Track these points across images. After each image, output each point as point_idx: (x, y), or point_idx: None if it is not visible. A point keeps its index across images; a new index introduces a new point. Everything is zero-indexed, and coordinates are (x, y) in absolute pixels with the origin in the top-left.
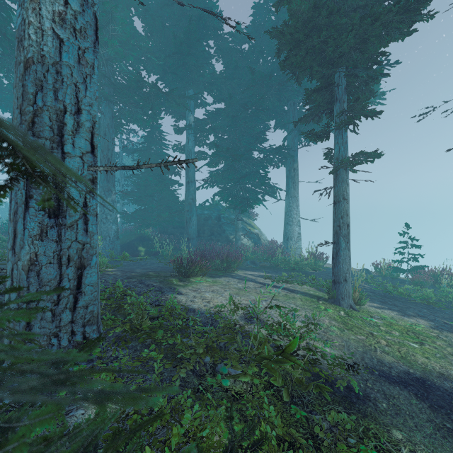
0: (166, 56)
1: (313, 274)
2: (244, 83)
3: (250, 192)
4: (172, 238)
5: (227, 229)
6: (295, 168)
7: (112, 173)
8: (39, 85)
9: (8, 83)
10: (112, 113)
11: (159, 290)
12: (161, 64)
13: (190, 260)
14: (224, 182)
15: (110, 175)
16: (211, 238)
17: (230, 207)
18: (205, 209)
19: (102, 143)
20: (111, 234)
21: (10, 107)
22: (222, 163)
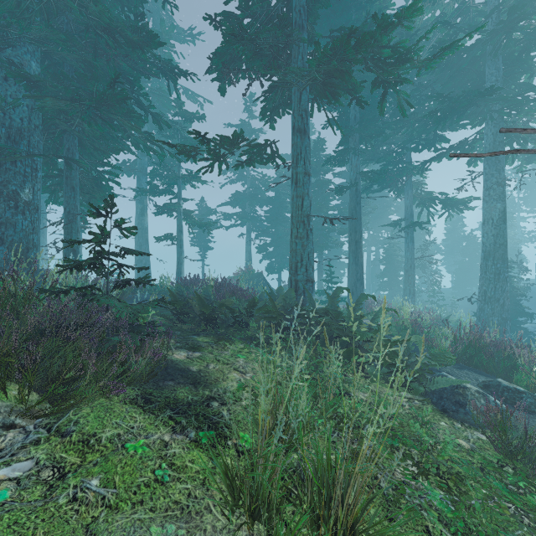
0: None
1: None
2: None
3: None
4: None
5: None
6: (44, 223)
7: None
8: None
9: None
10: None
11: None
12: None
13: None
14: None
15: None
16: None
17: None
18: None
19: None
20: None
21: None
22: None
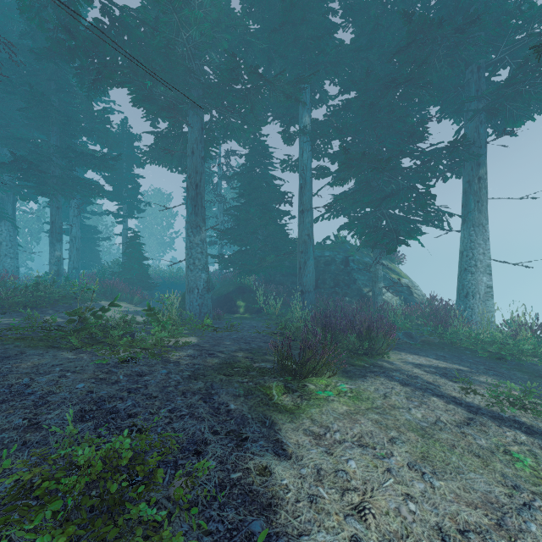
0: (271, 31)
1: (539, 369)
2: (389, 50)
3: (398, 220)
4: (280, 289)
5: (359, 278)
6: (481, 176)
7: (202, 204)
8: None
9: (98, 110)
10: (201, 124)
11: (237, 432)
12: (265, 49)
13: (306, 345)
14: (354, 210)
15: (199, 206)
16: (336, 291)
17: (366, 245)
18: (326, 249)
19: (189, 164)
20: (200, 285)
21: (102, 138)
22: (353, 178)
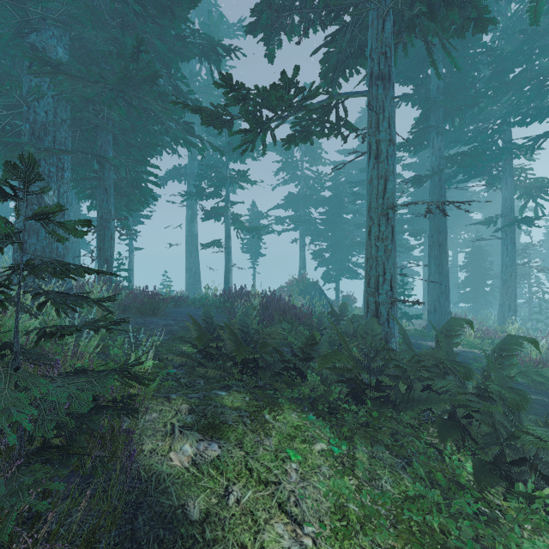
0: None
1: None
2: None
3: None
4: None
5: None
6: None
7: None
8: (76, 245)
9: None
10: None
11: None
12: None
13: None
14: None
15: None
16: None
17: None
18: None
19: None
20: None
21: None
22: None
